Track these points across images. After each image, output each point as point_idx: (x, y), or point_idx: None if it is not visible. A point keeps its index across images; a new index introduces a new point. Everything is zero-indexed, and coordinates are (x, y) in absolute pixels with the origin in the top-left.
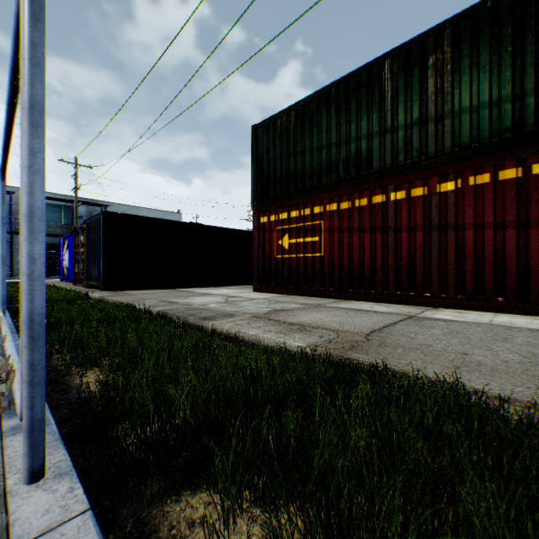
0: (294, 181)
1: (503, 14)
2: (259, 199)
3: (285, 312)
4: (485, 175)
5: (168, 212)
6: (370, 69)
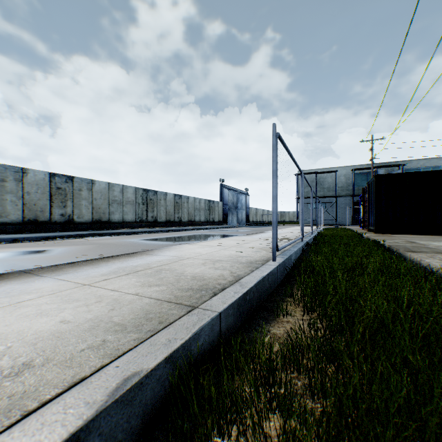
0: None
1: None
2: None
3: None
4: None
5: None
6: None
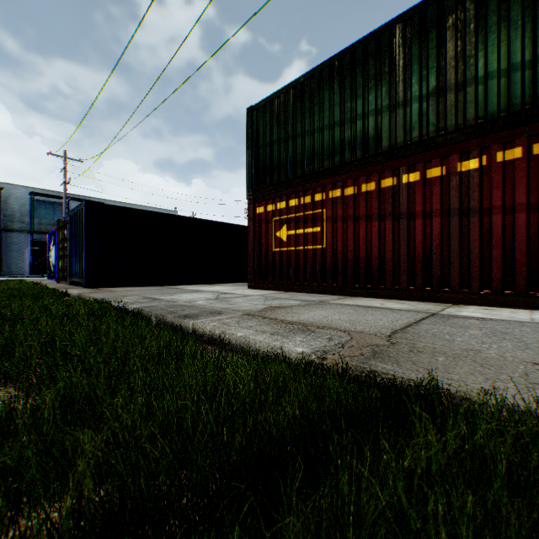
0: (293, 166)
1: None
2: (255, 187)
3: (283, 309)
4: (516, 149)
5: (164, 210)
6: (379, 36)
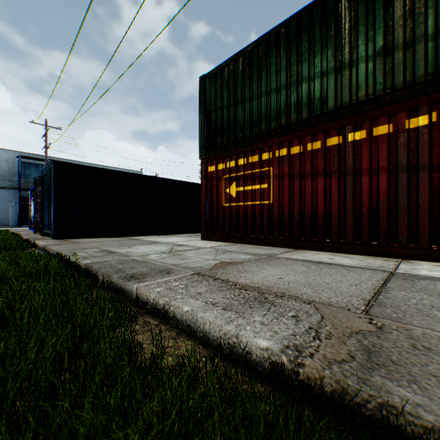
0: (241, 128)
1: None
2: (207, 148)
3: (235, 265)
4: None
5: (132, 171)
6: (325, 2)
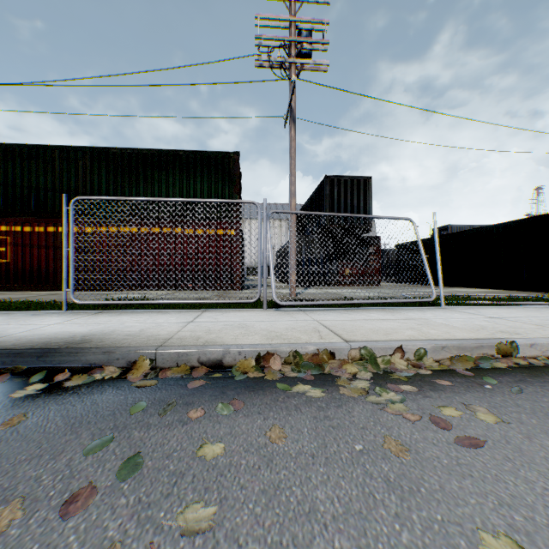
0: None
1: (111, 158)
2: None
3: None
4: (105, 228)
5: None
6: (47, 149)
